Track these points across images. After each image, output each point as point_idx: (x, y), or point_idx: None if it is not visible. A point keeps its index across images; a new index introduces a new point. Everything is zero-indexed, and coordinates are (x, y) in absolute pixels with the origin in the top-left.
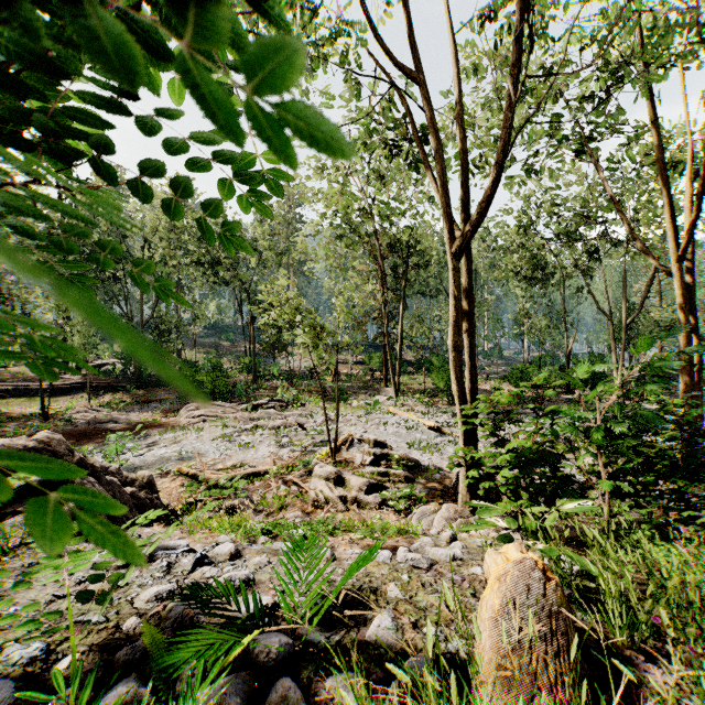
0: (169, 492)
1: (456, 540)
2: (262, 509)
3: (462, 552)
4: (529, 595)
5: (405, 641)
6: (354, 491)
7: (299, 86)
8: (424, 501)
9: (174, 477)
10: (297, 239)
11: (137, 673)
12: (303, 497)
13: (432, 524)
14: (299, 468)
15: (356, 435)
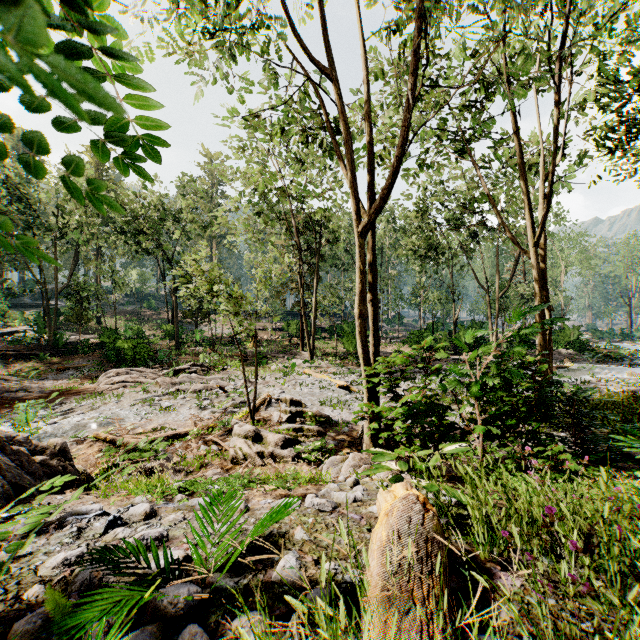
0: (85, 459)
1: (359, 484)
2: (182, 469)
3: (362, 494)
4: (410, 525)
5: (308, 577)
6: (270, 447)
7: (219, 70)
8: (334, 452)
9: (91, 443)
10: (219, 213)
11: None
12: (223, 455)
13: (340, 472)
14: (219, 428)
15: (274, 396)
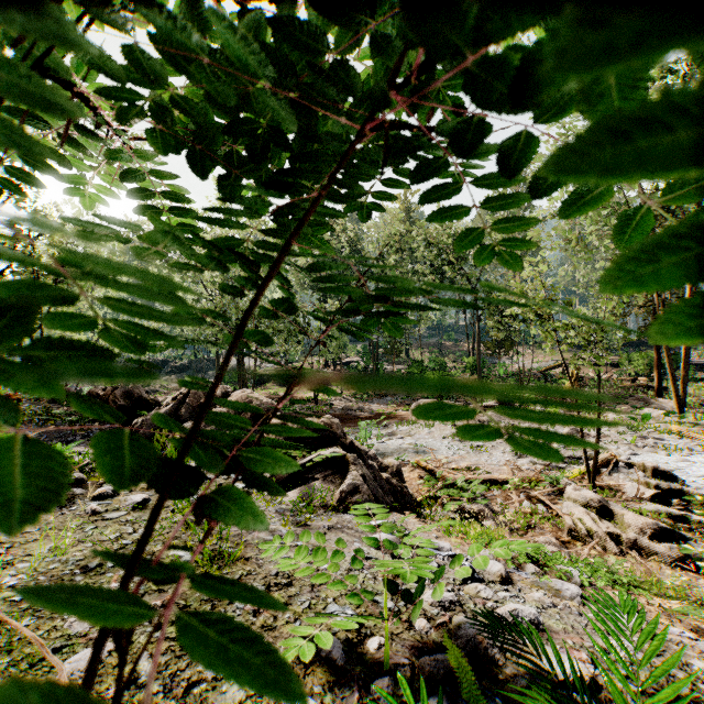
0: (408, 482)
1: None
2: (505, 522)
3: None
4: None
5: None
6: (630, 532)
7: None
8: None
9: (412, 468)
10: None
11: (445, 695)
12: (553, 520)
13: None
14: (544, 485)
15: (619, 457)
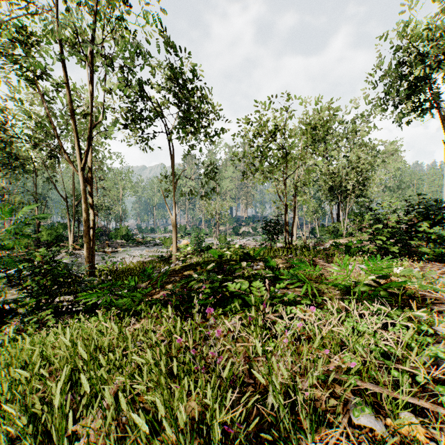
0: None
1: None
2: None
3: None
4: None
5: None
6: None
7: None
8: None
9: None
10: None
11: None
12: None
13: None
14: None
15: None
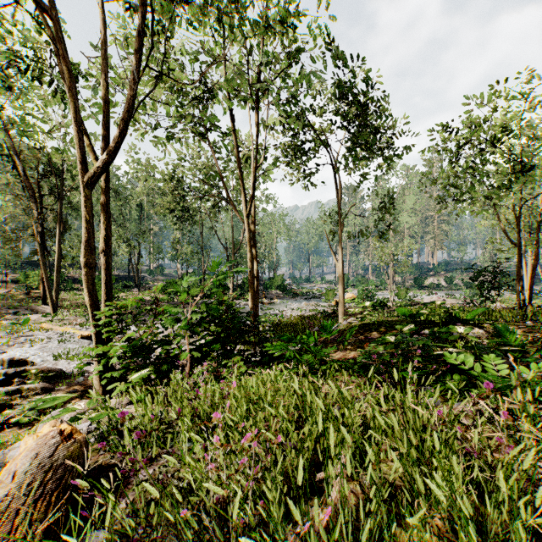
0: None
1: None
2: None
3: None
4: (34, 461)
5: None
6: None
7: None
8: (60, 406)
9: None
10: None
11: None
12: None
13: None
14: None
15: None
